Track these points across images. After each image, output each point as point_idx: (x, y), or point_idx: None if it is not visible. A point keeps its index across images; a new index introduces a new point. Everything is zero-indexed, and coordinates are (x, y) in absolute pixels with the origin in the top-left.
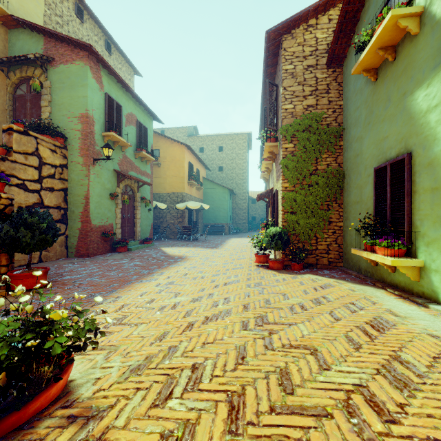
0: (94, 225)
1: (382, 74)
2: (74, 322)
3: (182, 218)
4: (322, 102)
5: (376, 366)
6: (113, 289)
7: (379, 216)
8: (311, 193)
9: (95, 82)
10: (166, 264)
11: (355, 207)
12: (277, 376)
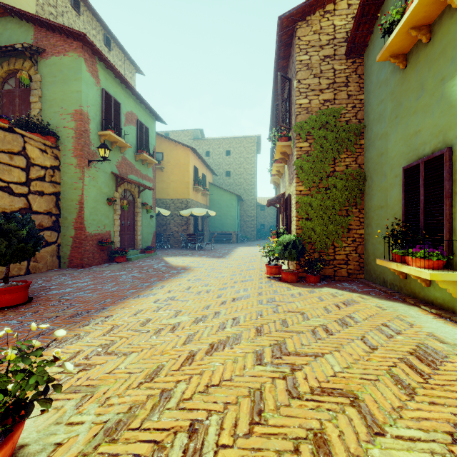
0: (89, 233)
1: (412, 59)
2: (28, 364)
3: (186, 225)
4: (340, 96)
5: (447, 428)
6: (104, 307)
7: (409, 222)
8: (329, 197)
9: (90, 76)
10: (167, 275)
11: (379, 212)
12: (311, 448)
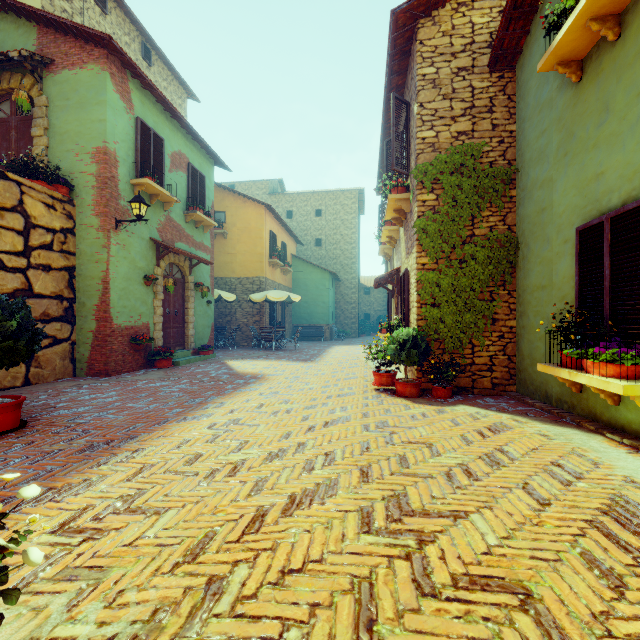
0: (118, 326)
1: (591, 67)
2: None
3: (259, 315)
4: (481, 126)
5: None
6: (132, 435)
7: (587, 309)
8: (464, 273)
9: (119, 98)
10: (230, 387)
11: (539, 294)
12: None
